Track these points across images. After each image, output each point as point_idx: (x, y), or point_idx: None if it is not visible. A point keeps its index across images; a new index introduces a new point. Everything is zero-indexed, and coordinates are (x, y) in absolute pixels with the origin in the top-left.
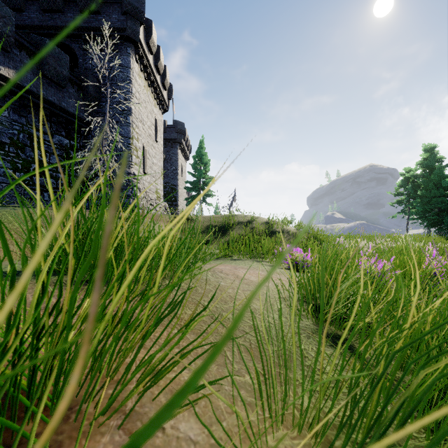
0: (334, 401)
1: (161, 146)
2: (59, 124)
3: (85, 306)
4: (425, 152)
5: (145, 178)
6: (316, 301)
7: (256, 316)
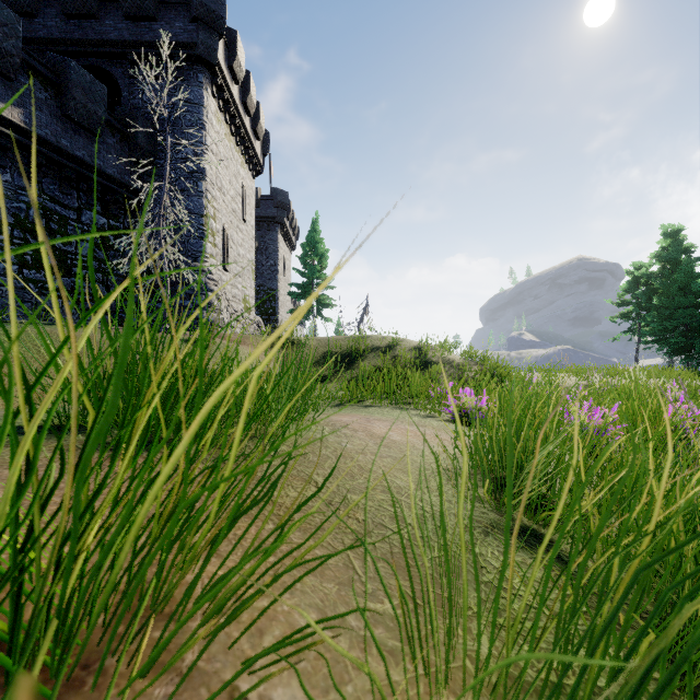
0: (535, 650)
1: (251, 228)
2: (92, 193)
3: (110, 493)
4: (666, 237)
5: (227, 279)
6: (496, 473)
7: (401, 500)
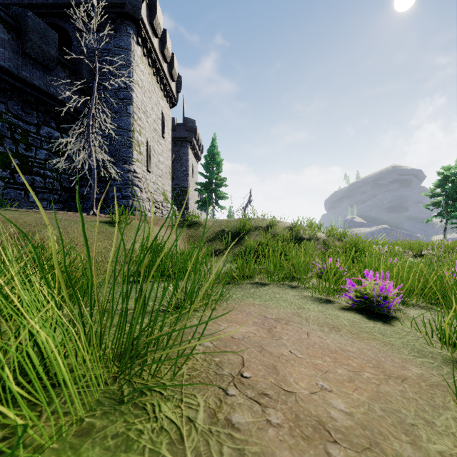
0: None
1: (169, 143)
2: (48, 113)
3: None
4: None
5: (150, 178)
6: None
7: None
